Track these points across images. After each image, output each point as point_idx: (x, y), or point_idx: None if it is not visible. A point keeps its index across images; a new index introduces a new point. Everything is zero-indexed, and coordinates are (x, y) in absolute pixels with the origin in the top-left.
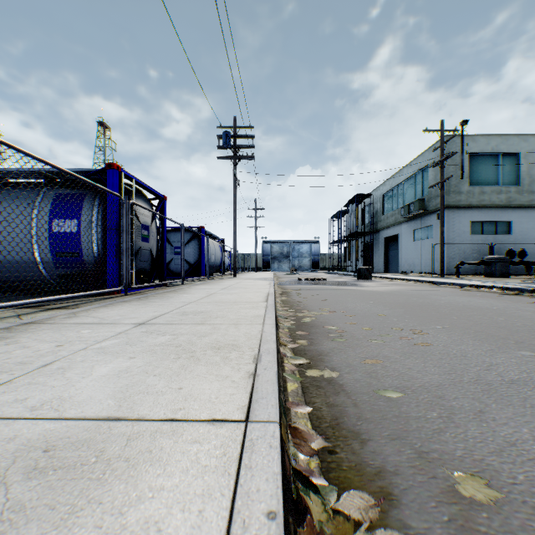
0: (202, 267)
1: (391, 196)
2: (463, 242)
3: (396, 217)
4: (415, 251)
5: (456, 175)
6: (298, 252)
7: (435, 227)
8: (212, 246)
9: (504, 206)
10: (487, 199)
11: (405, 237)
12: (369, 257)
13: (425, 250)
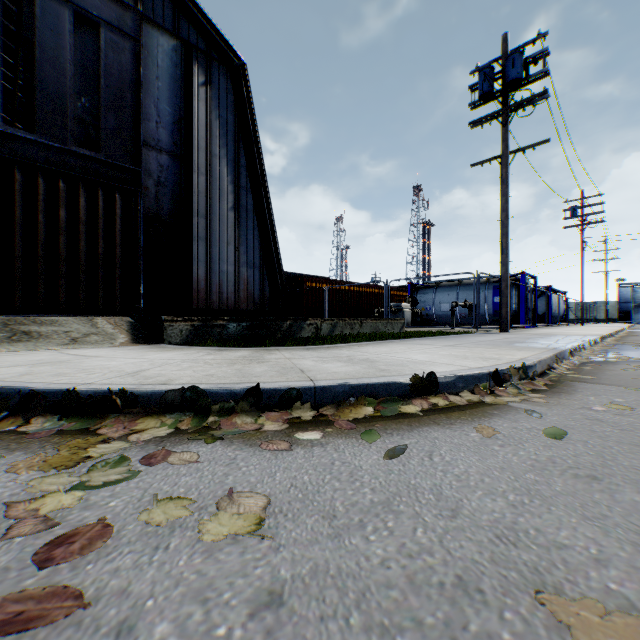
0: (549, 317)
1: None
2: None
3: None
4: None
5: None
6: None
7: None
8: (555, 299)
9: None
10: None
11: None
12: None
13: None
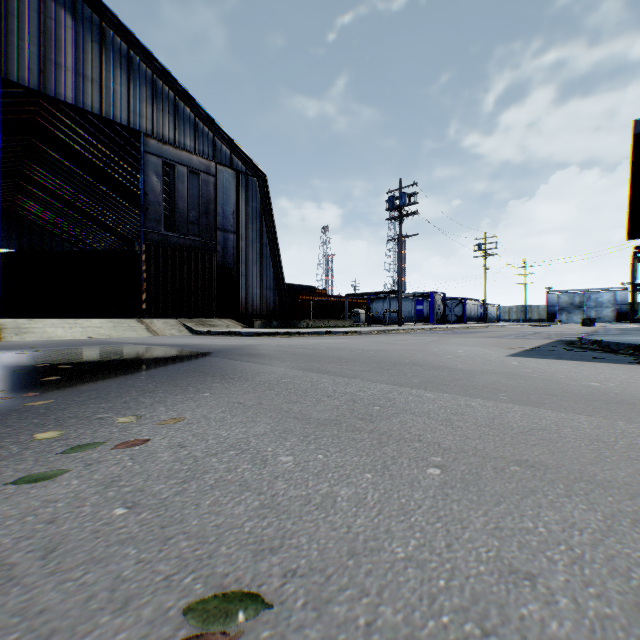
0: (464, 318)
1: None
2: None
3: None
4: None
5: None
6: (595, 302)
7: None
8: (472, 306)
9: None
10: None
11: None
12: None
13: None
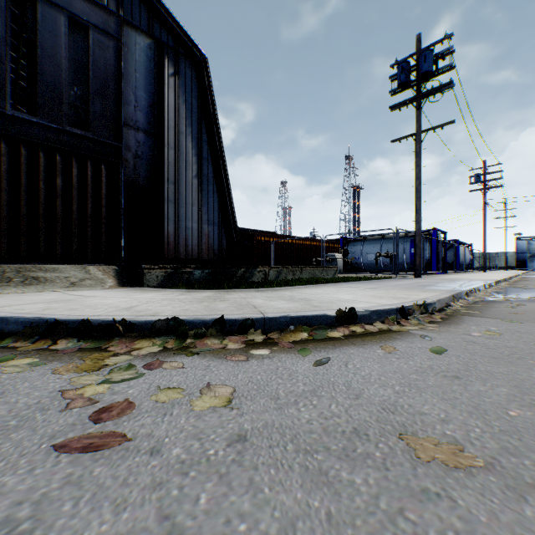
0: (457, 265)
1: None
2: None
3: None
4: None
5: None
6: None
7: None
8: (463, 250)
9: None
10: None
11: None
12: None
13: None
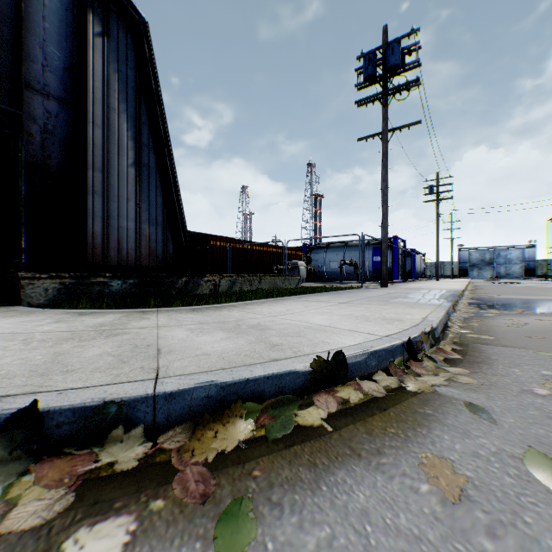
0: (414, 274)
1: None
2: None
3: None
4: None
5: None
6: (504, 259)
7: None
8: (418, 259)
9: None
10: None
11: None
12: None
13: None
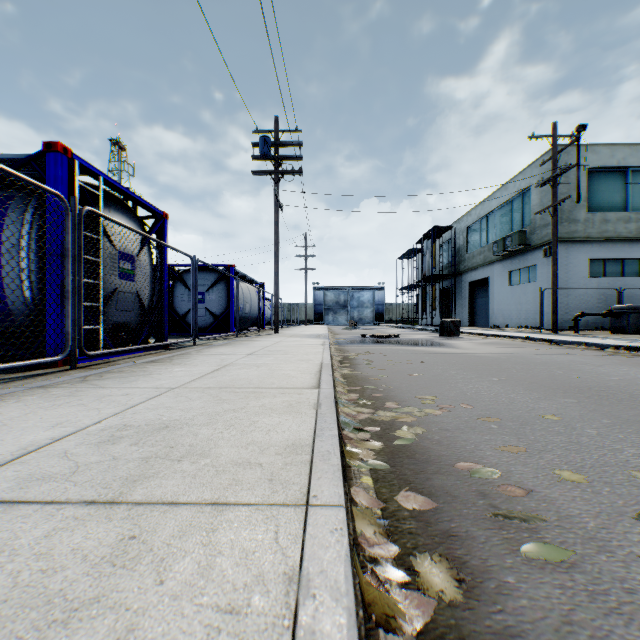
0: (231, 319)
1: (478, 229)
2: (579, 287)
3: (486, 256)
4: (511, 298)
5: (569, 198)
6: (358, 301)
7: (540, 267)
8: (247, 291)
9: (634, 239)
10: (612, 229)
11: (498, 281)
12: (449, 307)
13: (527, 297)
